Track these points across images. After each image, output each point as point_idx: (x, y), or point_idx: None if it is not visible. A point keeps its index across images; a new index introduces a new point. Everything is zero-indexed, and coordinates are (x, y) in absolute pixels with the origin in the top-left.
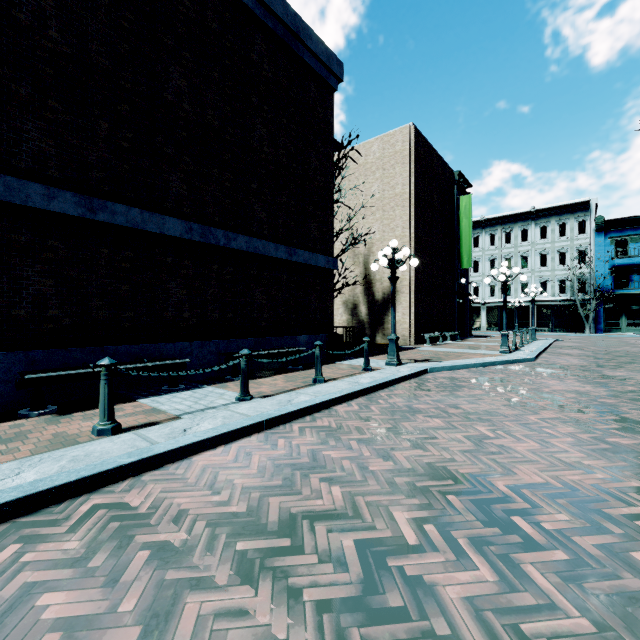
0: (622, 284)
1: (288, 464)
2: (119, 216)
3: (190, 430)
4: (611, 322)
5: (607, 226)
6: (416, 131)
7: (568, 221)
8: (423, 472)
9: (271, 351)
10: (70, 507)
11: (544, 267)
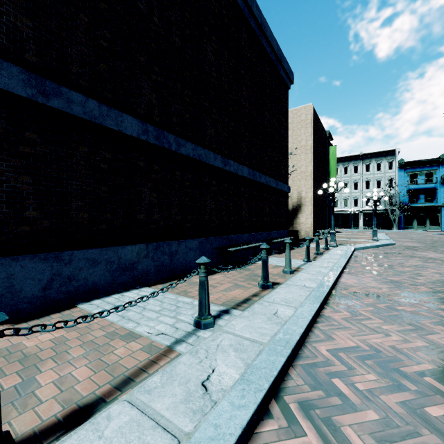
0: (414, 200)
1: (384, 282)
2: (231, 167)
3: (323, 271)
4: (408, 223)
5: (405, 165)
6: (313, 108)
7: (382, 161)
8: (440, 282)
9: (283, 239)
10: (339, 293)
11: (368, 189)
